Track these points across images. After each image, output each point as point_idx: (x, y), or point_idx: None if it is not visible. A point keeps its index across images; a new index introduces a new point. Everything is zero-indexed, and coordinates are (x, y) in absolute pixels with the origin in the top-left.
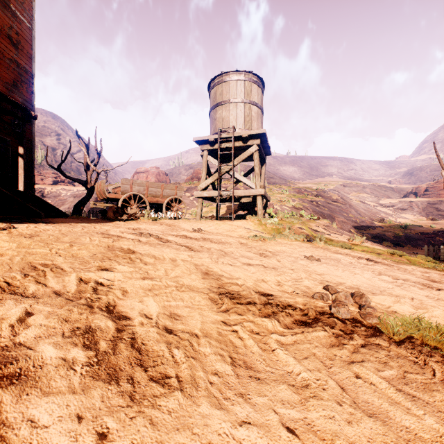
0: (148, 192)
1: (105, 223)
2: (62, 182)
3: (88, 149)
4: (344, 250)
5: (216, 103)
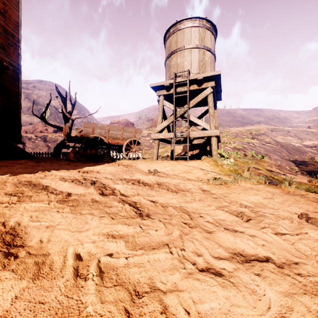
0: (108, 135)
1: (62, 164)
2: (60, 131)
3: (66, 101)
4: None
5: (171, 51)
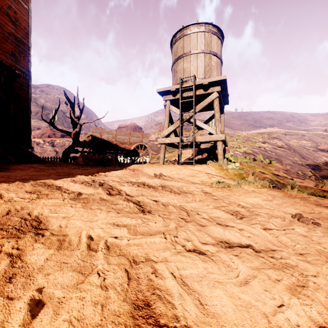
0: (116, 139)
1: (72, 168)
2: (68, 136)
3: (74, 106)
4: (325, 201)
5: (178, 56)
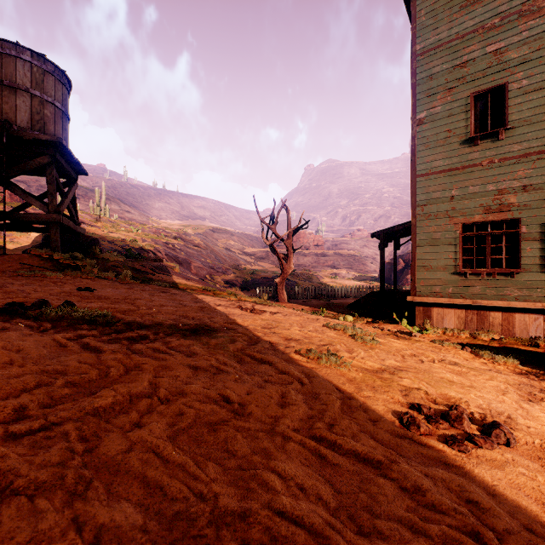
0: None
1: None
2: None
3: None
4: (149, 286)
5: None
